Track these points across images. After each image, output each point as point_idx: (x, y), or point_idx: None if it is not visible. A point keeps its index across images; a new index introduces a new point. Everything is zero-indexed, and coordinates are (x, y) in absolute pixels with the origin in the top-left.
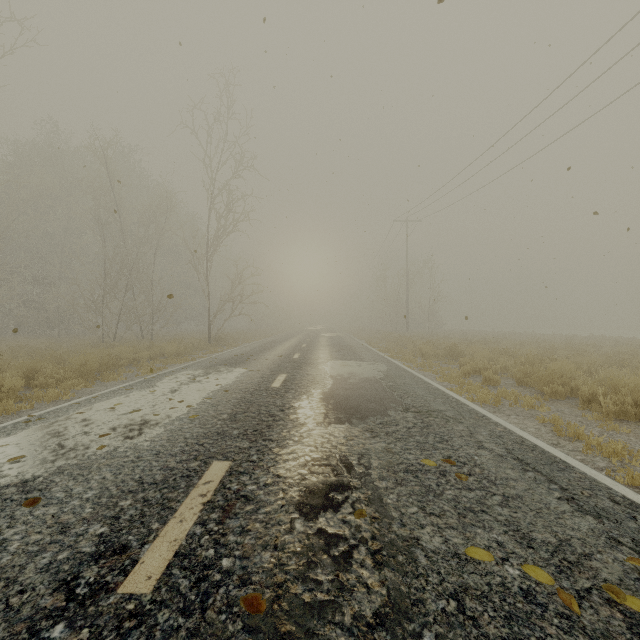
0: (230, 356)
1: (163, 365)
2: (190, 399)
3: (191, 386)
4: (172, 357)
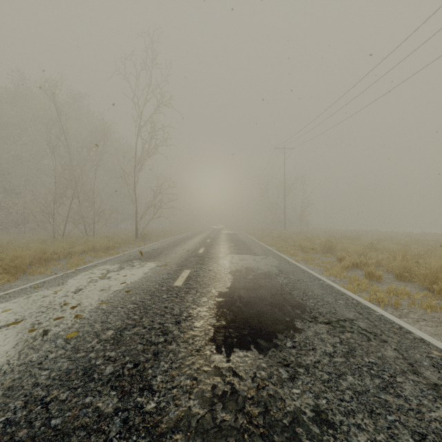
0: (148, 250)
1: (92, 258)
2: (86, 303)
3: (98, 284)
4: (102, 251)
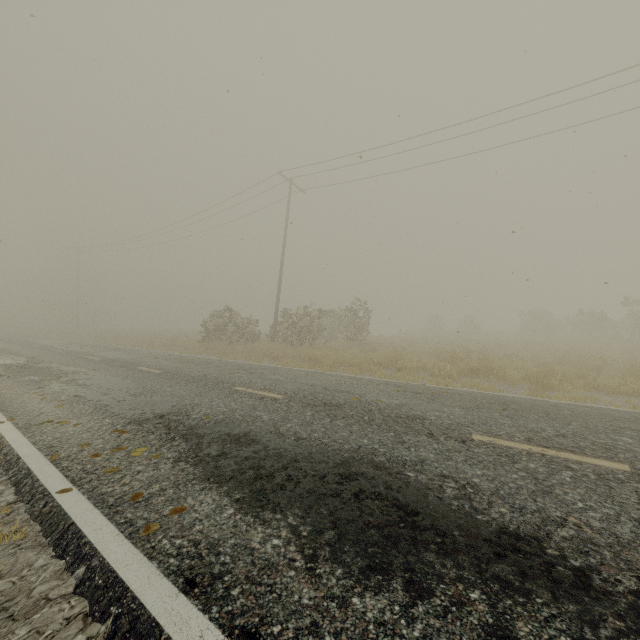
0: None
1: None
2: None
3: None
4: None
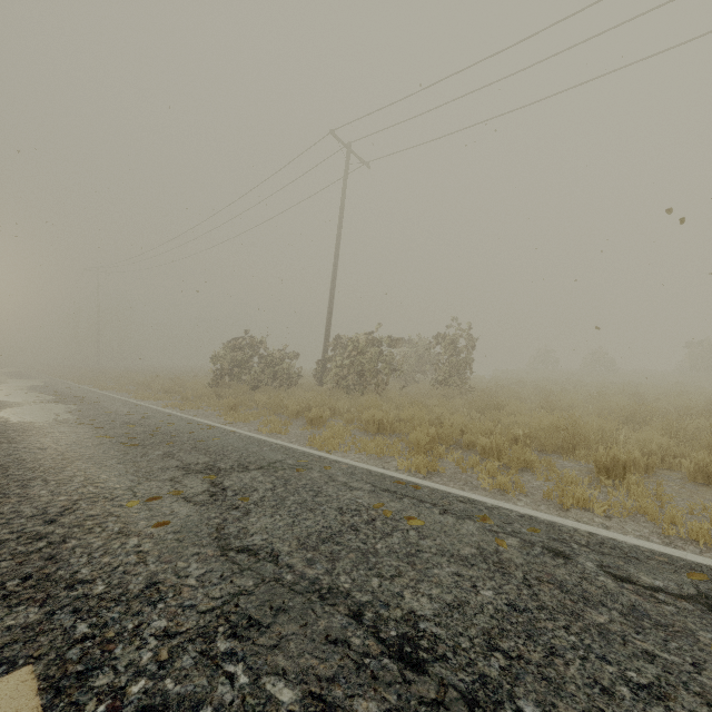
0: None
1: None
2: None
3: None
4: None
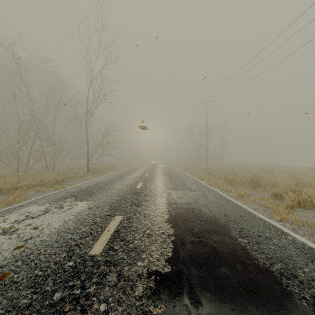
0: (90, 185)
1: (35, 193)
2: None
3: None
4: (50, 185)
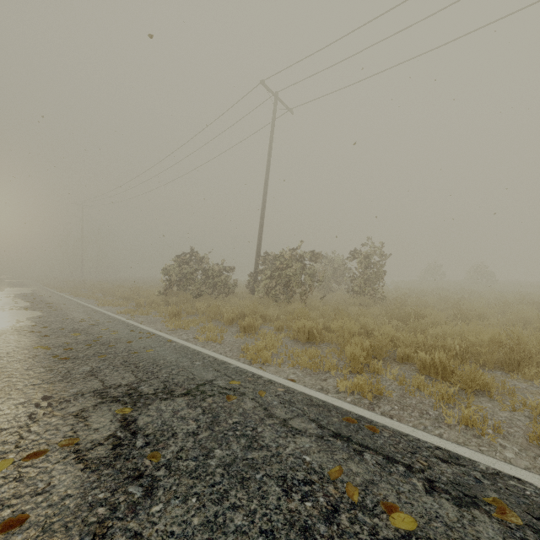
0: None
1: None
2: None
3: None
4: None
